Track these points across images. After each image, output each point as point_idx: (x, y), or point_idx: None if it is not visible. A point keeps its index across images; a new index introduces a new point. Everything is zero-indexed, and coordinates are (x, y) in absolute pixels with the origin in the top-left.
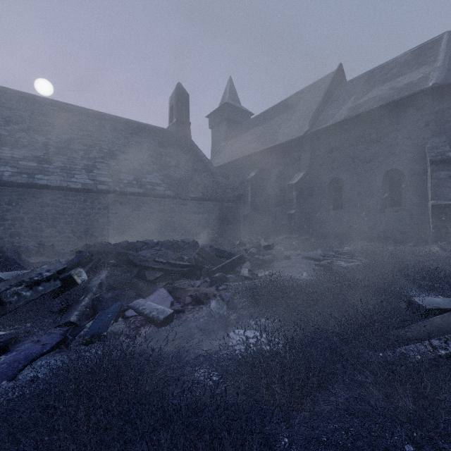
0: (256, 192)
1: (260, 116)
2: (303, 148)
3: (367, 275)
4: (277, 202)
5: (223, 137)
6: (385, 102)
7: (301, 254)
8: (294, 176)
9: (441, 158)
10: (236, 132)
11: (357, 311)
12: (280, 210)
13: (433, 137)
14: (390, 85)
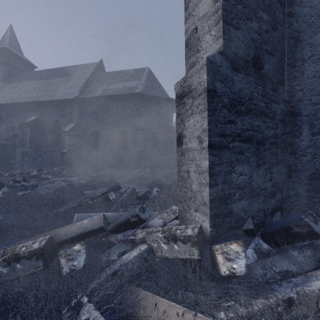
0: (35, 133)
1: (42, 72)
2: (74, 107)
3: (82, 185)
4: (55, 143)
5: (1, 77)
6: (119, 93)
7: (67, 179)
8: (68, 125)
9: (140, 128)
10: (17, 78)
11: (53, 200)
12: (57, 149)
13: (139, 117)
14: (123, 84)
